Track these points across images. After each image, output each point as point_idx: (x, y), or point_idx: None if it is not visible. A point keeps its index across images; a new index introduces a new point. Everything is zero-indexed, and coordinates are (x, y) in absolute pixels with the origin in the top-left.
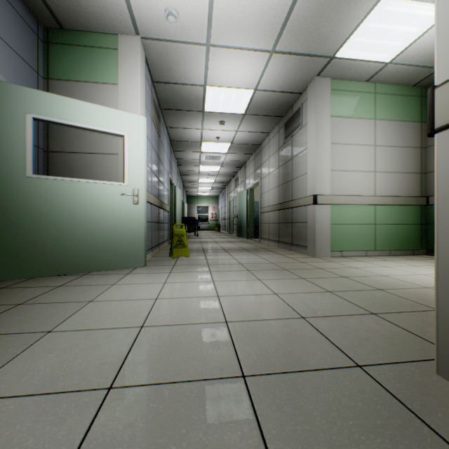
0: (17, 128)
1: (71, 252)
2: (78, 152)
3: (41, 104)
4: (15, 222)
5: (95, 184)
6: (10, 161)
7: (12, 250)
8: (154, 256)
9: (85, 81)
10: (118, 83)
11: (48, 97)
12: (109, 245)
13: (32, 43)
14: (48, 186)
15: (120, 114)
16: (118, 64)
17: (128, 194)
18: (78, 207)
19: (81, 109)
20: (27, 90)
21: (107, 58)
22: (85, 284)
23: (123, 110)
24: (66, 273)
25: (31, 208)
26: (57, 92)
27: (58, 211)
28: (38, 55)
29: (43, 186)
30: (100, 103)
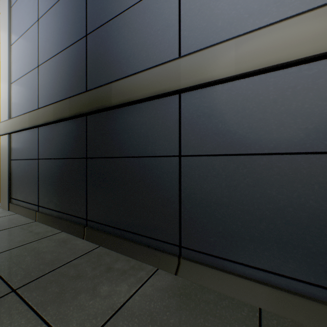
0: None
1: None
2: None
3: None
4: None
5: None
6: None
7: None
8: (33, 221)
9: None
10: None
11: None
12: None
13: None
14: None
15: None
16: None
17: None
18: None
19: None
20: None
21: None
22: None
23: None
24: None
25: None
26: None
27: None
28: None
29: None
30: None
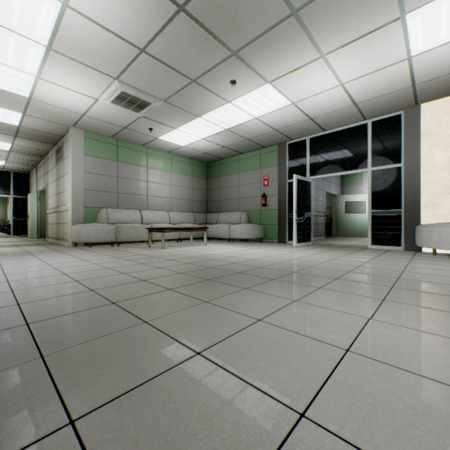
0: (341, 204)
1: (352, 231)
2: (350, 205)
3: (346, 198)
4: (341, 224)
5: (357, 215)
6: (340, 211)
7: (340, 230)
8: None
9: (352, 185)
10: (362, 184)
11: (347, 196)
12: (361, 230)
13: (339, 180)
14: (347, 216)
15: (364, 195)
16: (362, 179)
17: (366, 217)
18: (353, 221)
19: (354, 197)
20: (343, 196)
21: (359, 177)
22: (357, 238)
23: (364, 192)
24: (351, 236)
25: (344, 221)
26: (344, 189)
27: (349, 222)
28: (340, 181)
29: (346, 216)
30: (357, 190)
